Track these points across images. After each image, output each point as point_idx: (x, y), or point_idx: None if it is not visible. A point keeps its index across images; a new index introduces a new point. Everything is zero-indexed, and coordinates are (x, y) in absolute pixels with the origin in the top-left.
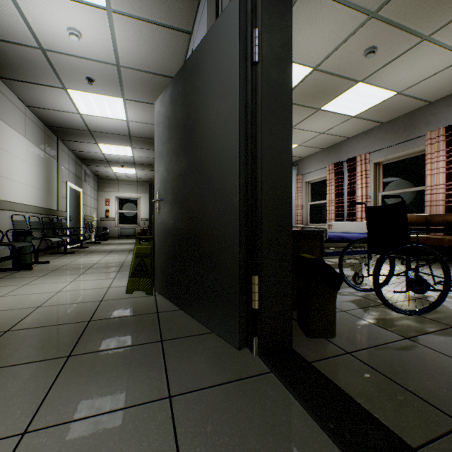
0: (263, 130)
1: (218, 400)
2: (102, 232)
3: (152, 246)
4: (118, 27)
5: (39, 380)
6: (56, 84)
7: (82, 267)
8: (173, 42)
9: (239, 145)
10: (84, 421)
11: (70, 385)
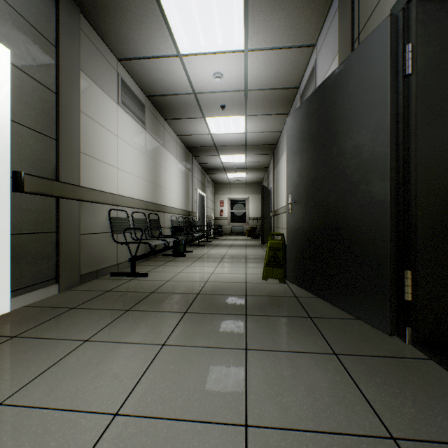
0: (417, 136)
1: (379, 365)
2: (219, 229)
3: (283, 242)
4: (250, 61)
5: (236, 324)
6: (199, 115)
7: (216, 257)
8: (296, 58)
9: (389, 152)
10: (278, 352)
11: (257, 331)
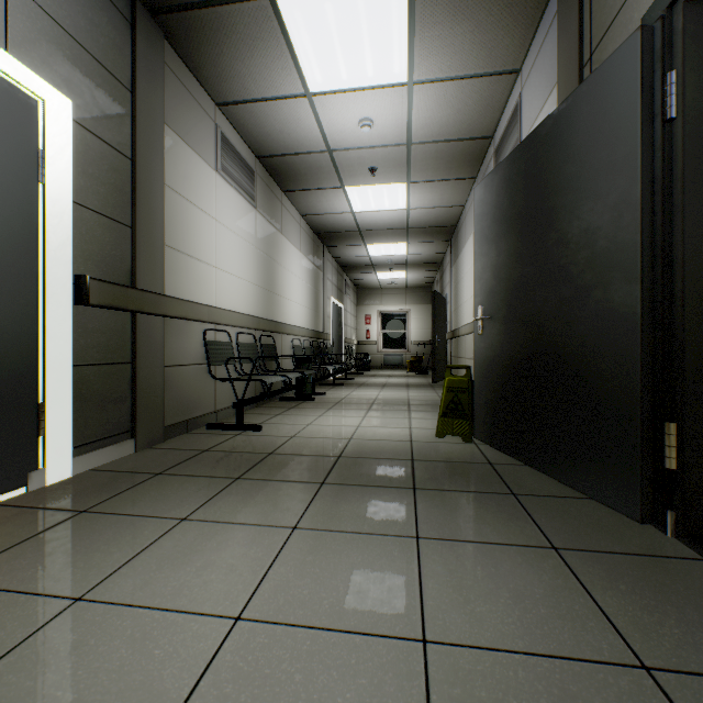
0: (685, 214)
1: (624, 566)
2: (365, 360)
3: (468, 379)
4: (417, 99)
5: (400, 502)
6: (335, 184)
7: (363, 402)
8: (488, 92)
9: (640, 240)
10: (467, 543)
11: (433, 512)
